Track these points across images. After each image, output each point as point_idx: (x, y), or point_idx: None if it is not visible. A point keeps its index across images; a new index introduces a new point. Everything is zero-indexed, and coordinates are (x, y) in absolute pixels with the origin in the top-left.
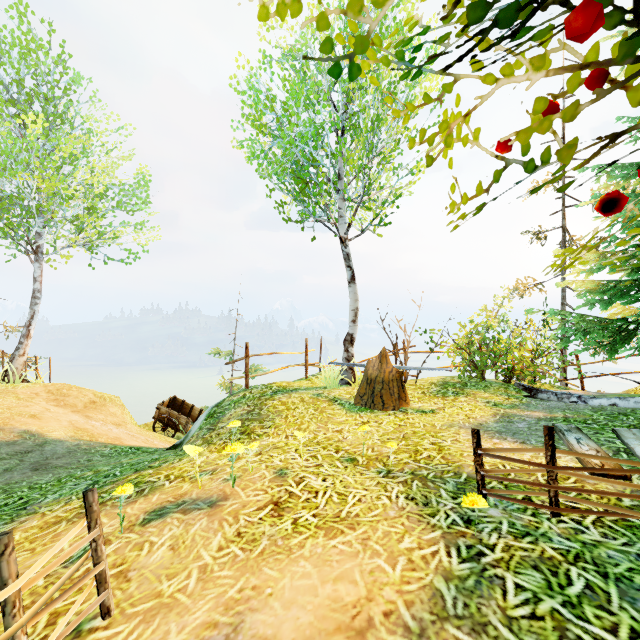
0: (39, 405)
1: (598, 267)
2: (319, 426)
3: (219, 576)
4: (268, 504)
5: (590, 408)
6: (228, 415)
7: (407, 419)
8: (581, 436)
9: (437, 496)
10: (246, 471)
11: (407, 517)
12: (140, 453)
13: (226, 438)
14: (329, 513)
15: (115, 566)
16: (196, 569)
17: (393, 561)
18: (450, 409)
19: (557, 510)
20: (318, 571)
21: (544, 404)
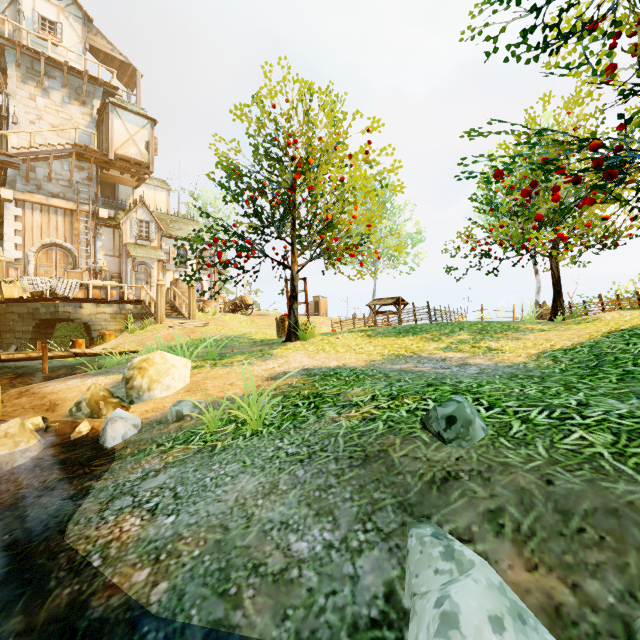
0: None
1: None
2: None
3: None
4: None
5: None
6: None
7: None
8: None
9: None
10: None
11: None
12: None
13: None
14: None
15: None
16: None
17: None
18: None
19: None
20: None
21: None
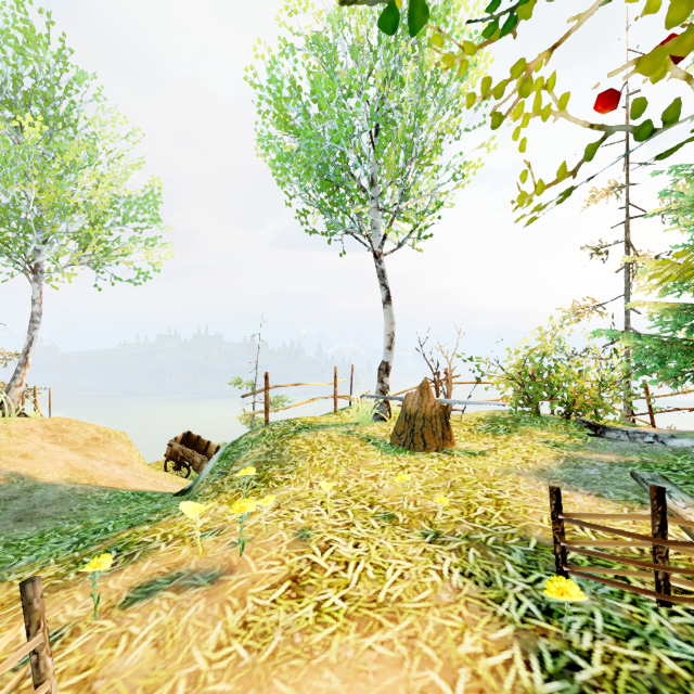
0: (33, 442)
1: (675, 284)
2: (350, 471)
3: (214, 692)
4: (284, 580)
5: (670, 450)
6: (244, 456)
7: (453, 463)
8: (671, 488)
9: (502, 572)
10: (259, 532)
11: (465, 603)
12: (143, 500)
13: (239, 486)
14: (363, 595)
15: (78, 671)
16: (184, 679)
17: (452, 675)
18: (503, 450)
19: (668, 598)
20: (348, 689)
21: (614, 445)
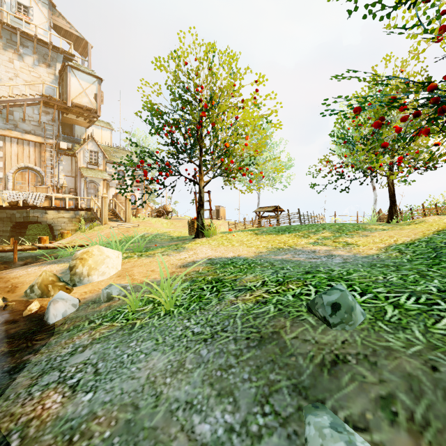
0: None
1: None
2: None
3: None
4: None
5: None
6: None
7: None
8: None
9: None
10: None
11: None
12: None
13: None
14: None
15: None
16: None
17: None
18: None
19: None
20: None
21: None
